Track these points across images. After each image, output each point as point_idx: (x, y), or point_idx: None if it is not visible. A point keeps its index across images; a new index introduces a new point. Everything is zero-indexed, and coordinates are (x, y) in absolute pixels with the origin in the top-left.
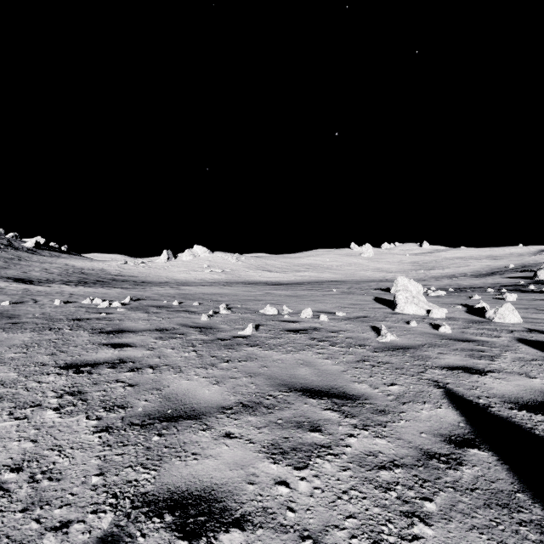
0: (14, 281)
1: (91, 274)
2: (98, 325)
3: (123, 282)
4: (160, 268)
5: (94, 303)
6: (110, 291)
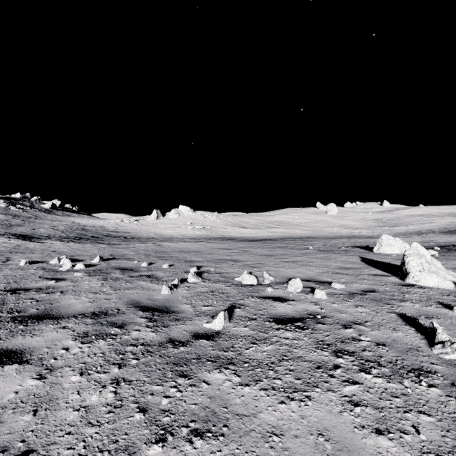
0: (16, 238)
1: (91, 230)
2: (24, 303)
3: (114, 238)
4: (150, 225)
5: (61, 264)
6: (94, 247)
